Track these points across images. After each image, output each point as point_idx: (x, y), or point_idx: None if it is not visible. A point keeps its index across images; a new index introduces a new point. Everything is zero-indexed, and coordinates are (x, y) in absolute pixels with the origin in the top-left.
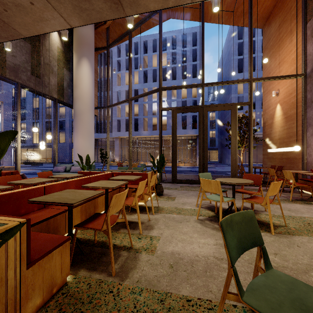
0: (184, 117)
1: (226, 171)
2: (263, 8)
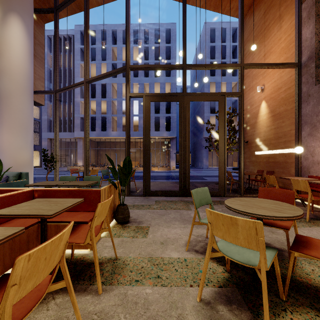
0: (157, 118)
1: (201, 176)
2: None
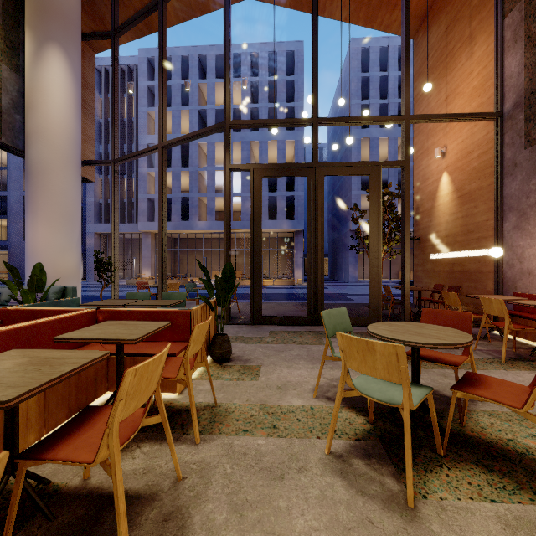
0: (272, 199)
1: (346, 295)
2: None
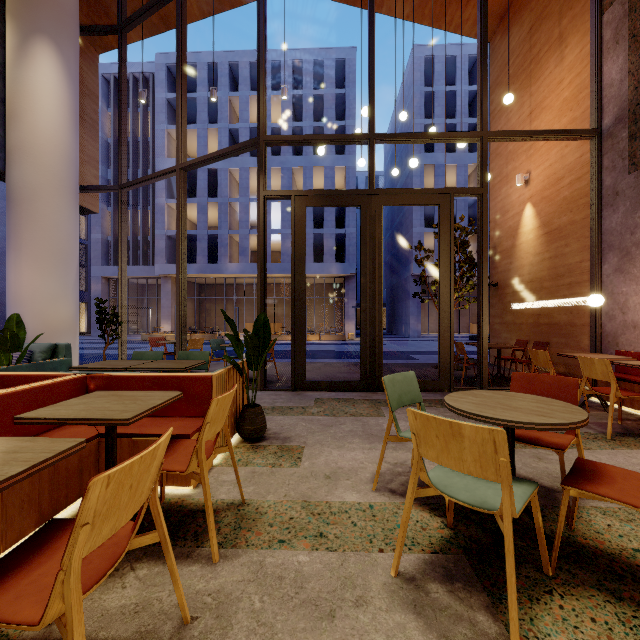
0: (318, 237)
1: (407, 352)
2: None
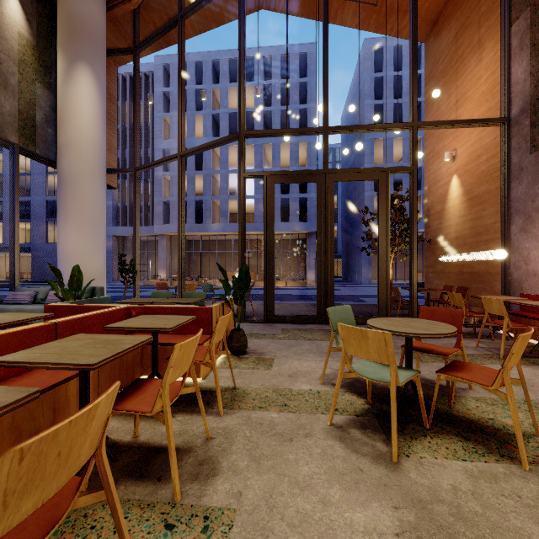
0: (285, 201)
1: (358, 296)
2: (428, 3)
